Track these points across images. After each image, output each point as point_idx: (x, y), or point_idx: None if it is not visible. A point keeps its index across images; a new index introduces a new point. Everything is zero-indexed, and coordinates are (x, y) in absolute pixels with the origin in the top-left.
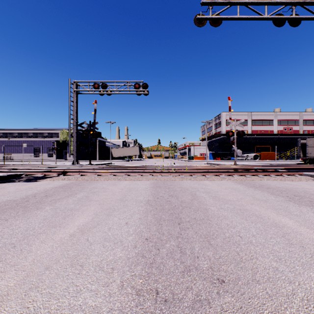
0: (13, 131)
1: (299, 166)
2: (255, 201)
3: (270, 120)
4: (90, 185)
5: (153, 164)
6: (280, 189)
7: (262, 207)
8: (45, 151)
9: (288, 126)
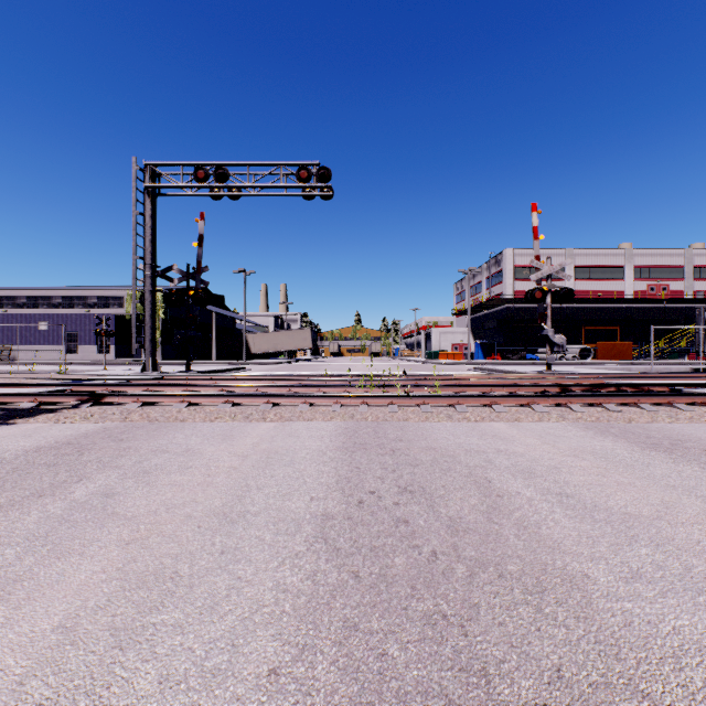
0: (15, 293)
1: None
2: None
3: (617, 269)
4: (151, 440)
5: (344, 370)
6: None
7: None
8: (92, 339)
9: (660, 282)
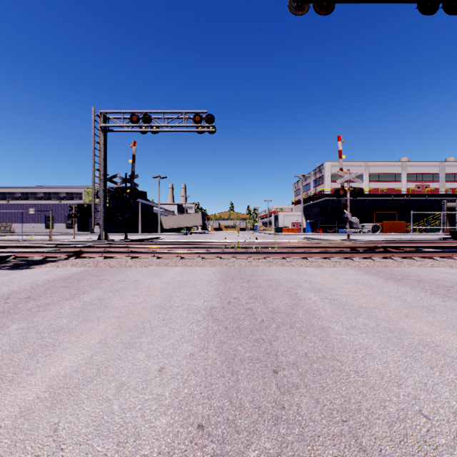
0: (14, 190)
1: (451, 242)
2: (412, 311)
3: (396, 174)
4: (115, 276)
5: (222, 239)
6: (442, 284)
7: (431, 325)
8: (62, 219)
9: (423, 183)
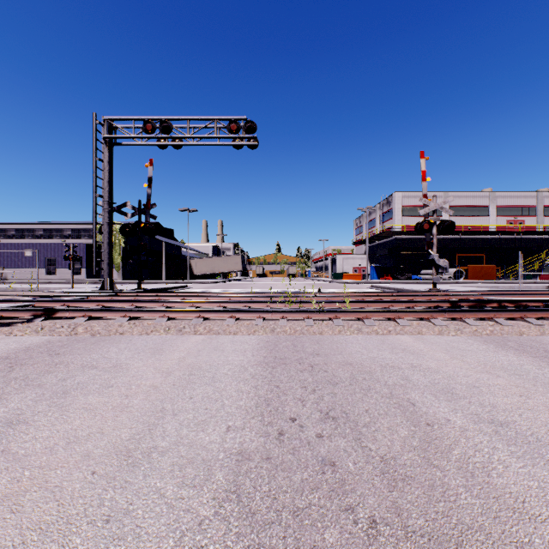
0: (6, 227)
1: None
2: None
3: (483, 207)
4: (85, 355)
5: (267, 288)
6: None
7: None
8: (67, 263)
9: (517, 218)
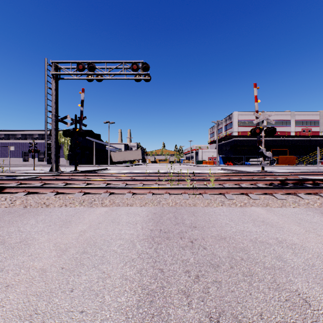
0: None
1: None
2: None
3: (287, 121)
4: (4, 228)
5: (157, 169)
6: None
7: None
8: (35, 155)
9: (307, 127)
